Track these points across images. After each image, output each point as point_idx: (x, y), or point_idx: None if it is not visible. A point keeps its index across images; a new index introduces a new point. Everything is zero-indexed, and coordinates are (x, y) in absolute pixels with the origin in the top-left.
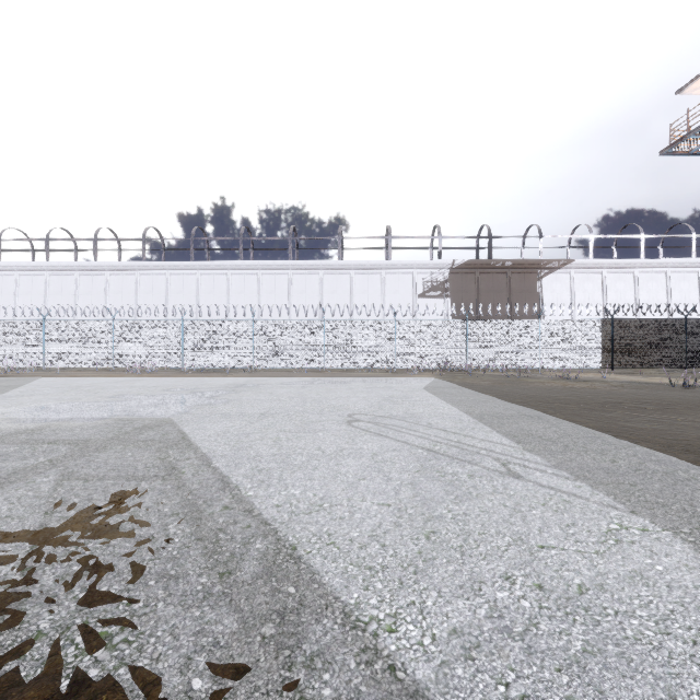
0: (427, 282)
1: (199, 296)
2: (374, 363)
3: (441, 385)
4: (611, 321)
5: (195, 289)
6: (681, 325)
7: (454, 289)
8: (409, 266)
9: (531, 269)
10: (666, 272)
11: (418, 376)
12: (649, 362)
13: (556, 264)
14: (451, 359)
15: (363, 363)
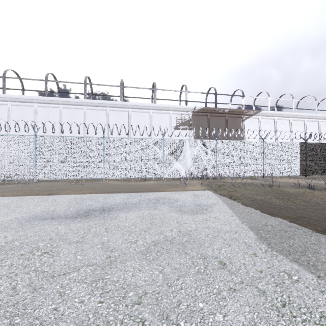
0: (178, 120)
1: (10, 122)
2: (146, 174)
3: (262, 219)
4: (305, 143)
5: (6, 116)
6: None
7: (195, 124)
8: (167, 108)
9: (238, 115)
10: (304, 121)
11: (191, 189)
12: (325, 171)
13: (251, 112)
14: (205, 170)
15: (137, 174)
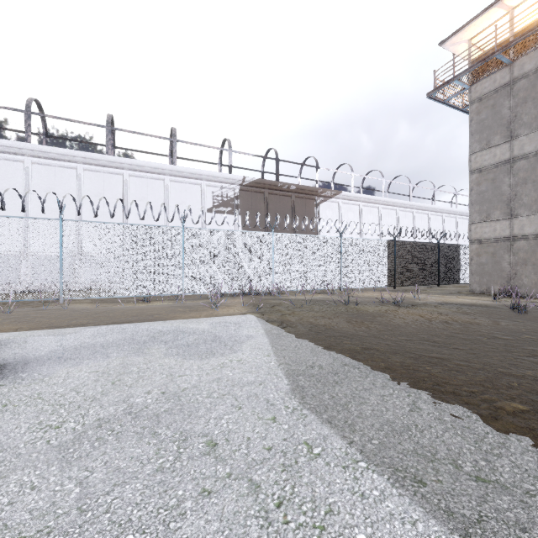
0: (217, 196)
1: None
2: (152, 289)
3: (310, 356)
4: (394, 242)
5: None
6: (436, 248)
7: (244, 206)
8: (198, 176)
9: (310, 195)
10: (396, 210)
11: (224, 312)
12: (417, 280)
13: (329, 193)
14: (255, 280)
15: (134, 289)
